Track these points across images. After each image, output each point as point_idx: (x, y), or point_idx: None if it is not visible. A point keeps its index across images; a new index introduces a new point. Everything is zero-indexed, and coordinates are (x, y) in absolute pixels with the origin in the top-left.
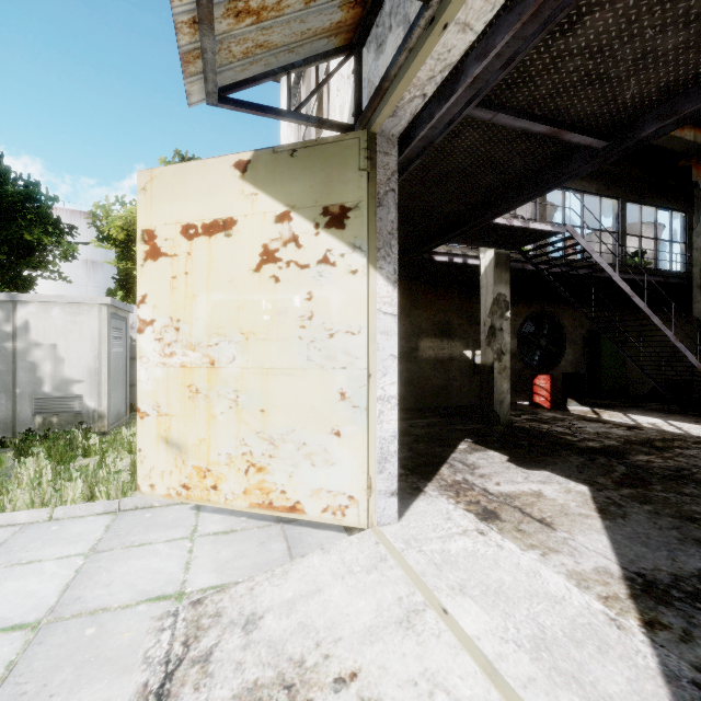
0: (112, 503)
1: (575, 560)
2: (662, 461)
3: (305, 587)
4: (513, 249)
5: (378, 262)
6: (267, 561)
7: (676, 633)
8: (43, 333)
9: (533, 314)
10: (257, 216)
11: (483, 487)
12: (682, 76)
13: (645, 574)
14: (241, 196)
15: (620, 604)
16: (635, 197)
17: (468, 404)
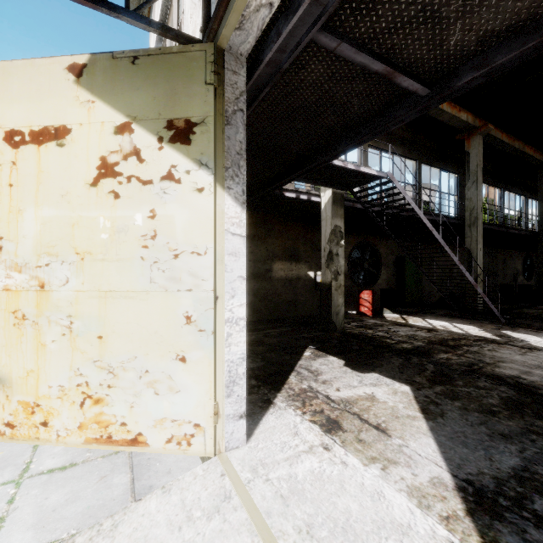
0: None
1: (412, 471)
2: (457, 358)
3: None
4: (346, 189)
5: (226, 181)
6: (104, 502)
7: None
8: None
9: (359, 244)
10: (94, 125)
11: (326, 394)
12: (498, 26)
13: (473, 481)
14: (76, 103)
15: (461, 524)
16: (427, 160)
17: (311, 314)
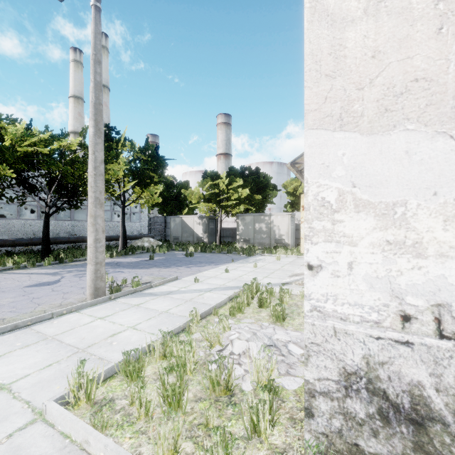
0: (296, 256)
1: None
2: None
3: None
4: None
5: None
6: None
7: None
8: (276, 222)
9: None
10: None
11: None
12: None
13: None
14: None
15: None
16: None
17: None
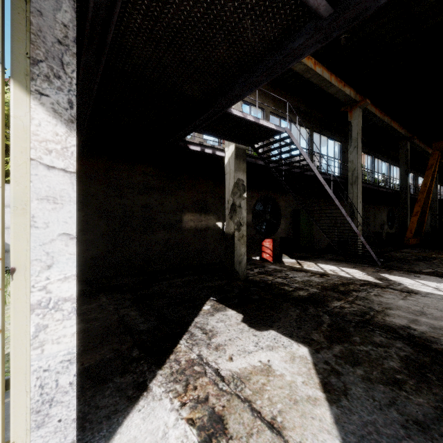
0: None
1: None
2: (349, 306)
3: None
4: (248, 145)
5: (34, 81)
6: None
7: None
8: None
9: (262, 198)
10: None
11: (216, 368)
12: None
13: None
14: None
15: None
16: (317, 129)
17: (219, 261)
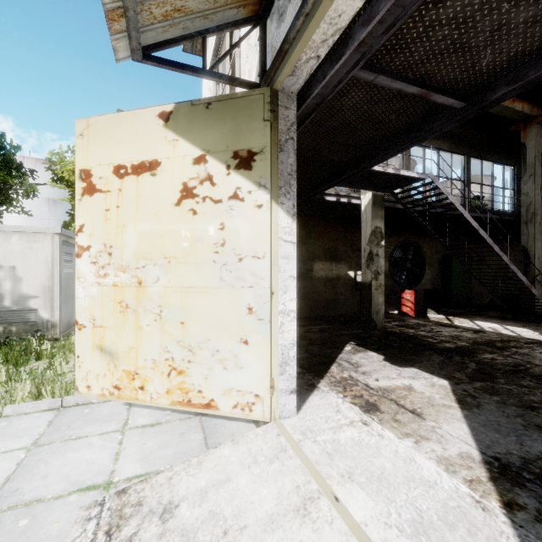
0: (55, 401)
1: (443, 446)
2: (503, 359)
3: (216, 476)
4: (386, 191)
5: (280, 198)
6: (186, 450)
7: (531, 513)
8: (3, 257)
9: (401, 243)
10: (178, 158)
11: (365, 383)
12: (529, 47)
13: (500, 458)
14: (164, 142)
15: (482, 486)
16: (477, 154)
17: (351, 313)
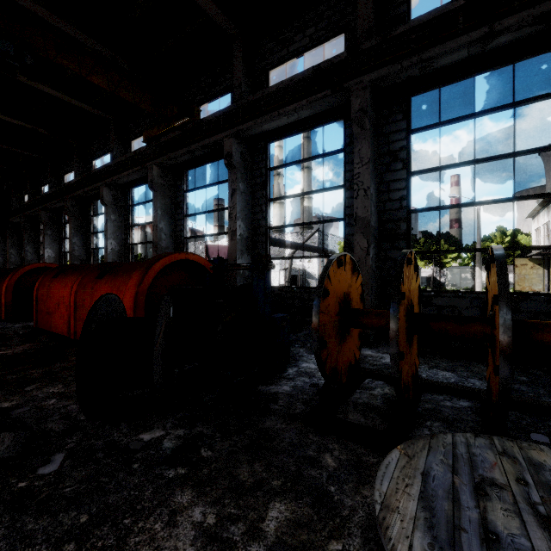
0: None
1: None
2: None
3: None
4: None
5: (544, 268)
6: None
7: None
8: None
9: None
10: (530, 264)
11: None
12: None
13: None
14: (528, 262)
15: None
16: None
17: None
